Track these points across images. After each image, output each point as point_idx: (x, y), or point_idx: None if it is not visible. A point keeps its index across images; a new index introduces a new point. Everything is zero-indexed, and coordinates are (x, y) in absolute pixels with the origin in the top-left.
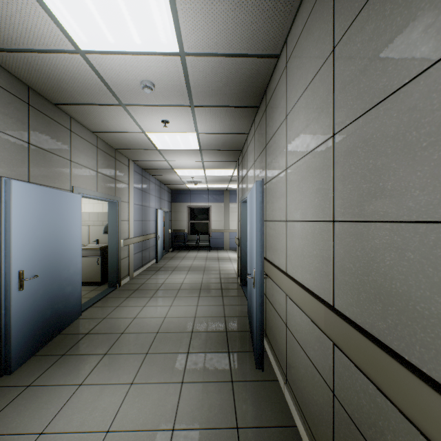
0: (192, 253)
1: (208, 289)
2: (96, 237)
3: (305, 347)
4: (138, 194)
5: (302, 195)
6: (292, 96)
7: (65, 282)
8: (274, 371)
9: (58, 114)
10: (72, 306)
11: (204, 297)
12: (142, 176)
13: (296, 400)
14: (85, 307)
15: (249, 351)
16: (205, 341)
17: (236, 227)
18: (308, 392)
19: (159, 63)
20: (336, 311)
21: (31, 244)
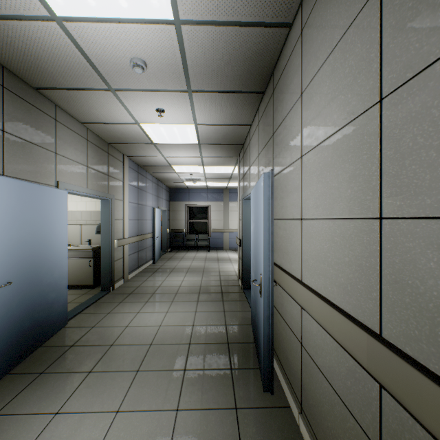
0: (191, 254)
1: (207, 293)
2: (89, 237)
3: (331, 378)
4: (133, 192)
5: (325, 186)
6: (310, 66)
7: (47, 288)
8: (285, 395)
9: (41, 100)
10: (57, 314)
11: (204, 302)
12: (138, 172)
13: (316, 439)
14: (73, 314)
15: (254, 367)
16: (204, 355)
17: (236, 226)
18: (335, 436)
19: (150, 34)
20: (390, 345)
21: (3, 247)
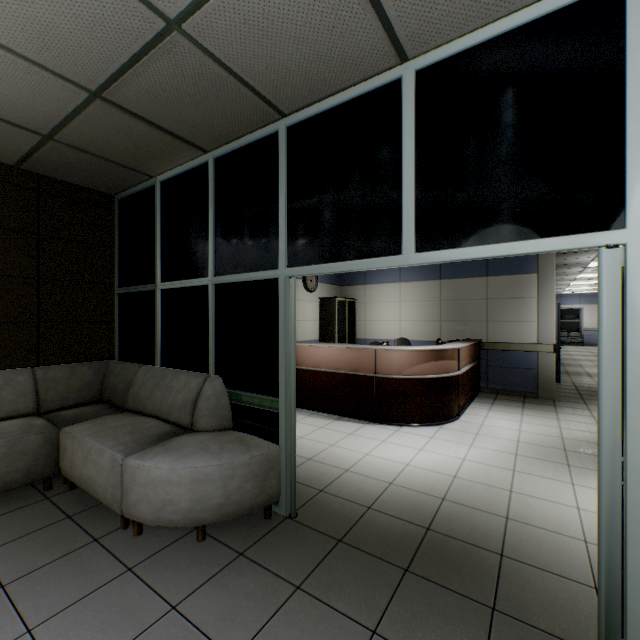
0: (566, 346)
1: None
2: None
3: None
4: None
5: None
6: None
7: None
8: None
9: None
10: None
11: None
12: None
13: None
14: None
15: None
16: None
17: None
18: None
19: None
20: None
21: None
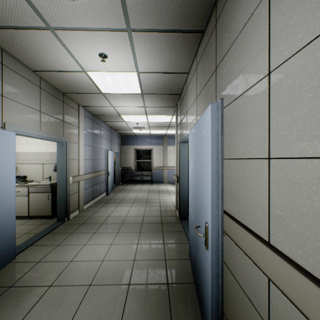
0: (137, 186)
1: (149, 223)
2: (50, 174)
3: None
4: (88, 137)
5: None
6: None
7: None
8: None
9: None
10: (0, 251)
11: (145, 233)
12: (93, 121)
13: None
14: (24, 247)
15: None
16: (143, 301)
17: (173, 165)
18: None
19: None
20: None
21: None
